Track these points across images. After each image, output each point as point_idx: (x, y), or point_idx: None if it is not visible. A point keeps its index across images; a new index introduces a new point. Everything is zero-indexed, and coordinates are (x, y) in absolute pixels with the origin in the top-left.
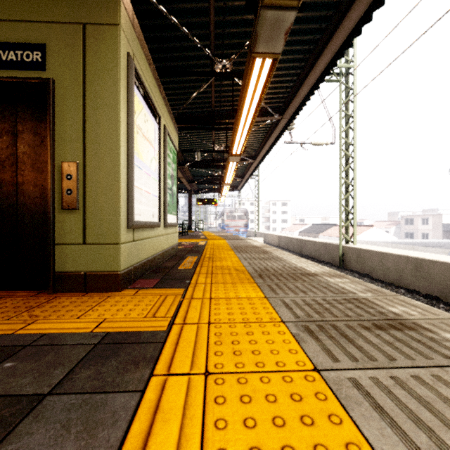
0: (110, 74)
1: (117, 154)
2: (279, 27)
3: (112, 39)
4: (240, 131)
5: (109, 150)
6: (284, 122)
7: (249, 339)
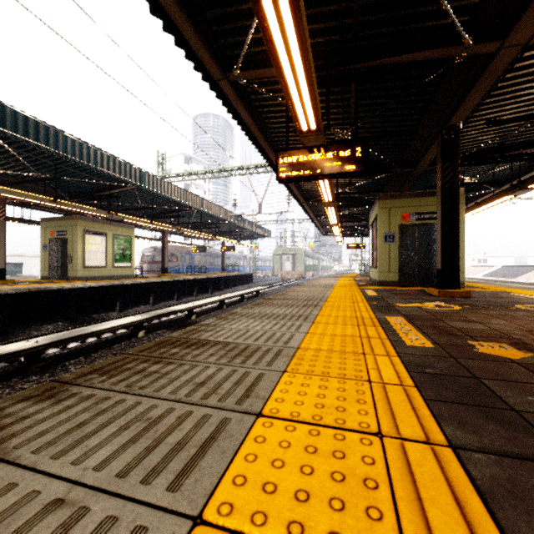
0: (460, 219)
1: (463, 244)
2: (525, 192)
3: (461, 208)
4: (475, 210)
5: (460, 243)
6: (498, 191)
7: (530, 292)
